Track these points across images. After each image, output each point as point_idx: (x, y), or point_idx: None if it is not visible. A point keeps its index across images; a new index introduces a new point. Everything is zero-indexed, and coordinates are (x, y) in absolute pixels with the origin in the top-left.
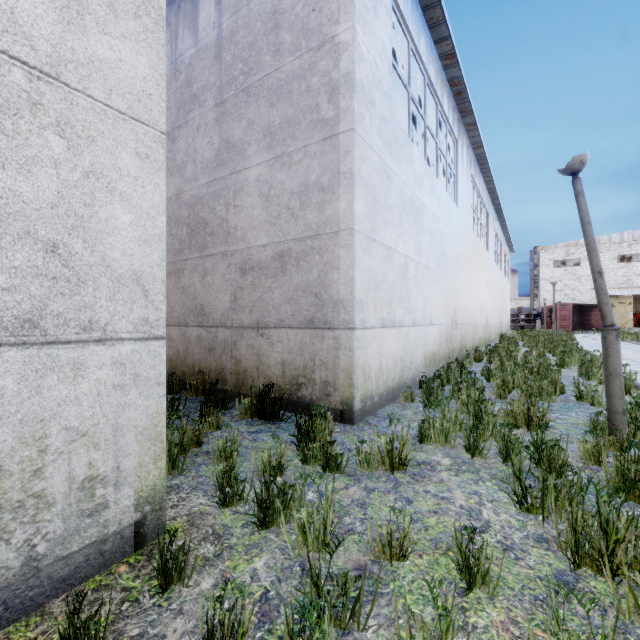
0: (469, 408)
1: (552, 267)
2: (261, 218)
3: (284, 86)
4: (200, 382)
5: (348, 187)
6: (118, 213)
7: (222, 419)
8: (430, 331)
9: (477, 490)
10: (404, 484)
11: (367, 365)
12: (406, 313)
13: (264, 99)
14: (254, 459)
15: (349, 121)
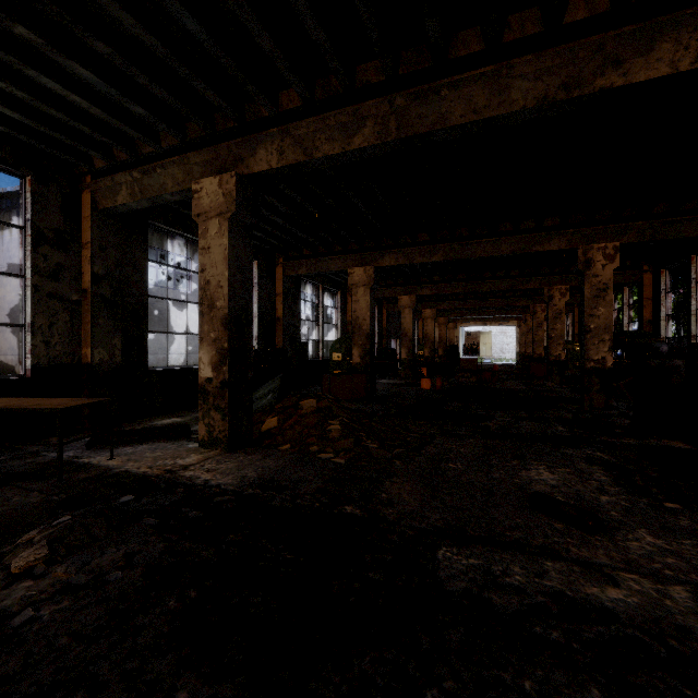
0: None
1: None
2: None
3: None
4: None
5: None
6: None
7: None
8: None
9: None
10: None
11: None
12: None
13: None
14: None
15: None
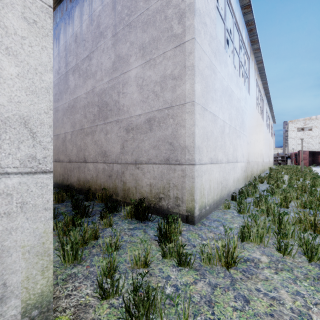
0: (270, 216)
1: (296, 131)
2: (137, 99)
3: (151, 18)
4: (104, 194)
5: (191, 75)
6: (4, 64)
7: (112, 220)
8: (236, 166)
9: (298, 290)
10: (238, 281)
11: (202, 187)
12: (224, 155)
13: (139, 28)
14: (128, 256)
15: (191, 33)
